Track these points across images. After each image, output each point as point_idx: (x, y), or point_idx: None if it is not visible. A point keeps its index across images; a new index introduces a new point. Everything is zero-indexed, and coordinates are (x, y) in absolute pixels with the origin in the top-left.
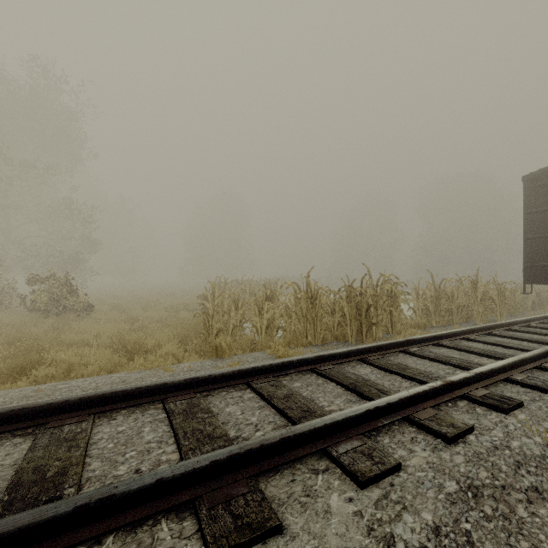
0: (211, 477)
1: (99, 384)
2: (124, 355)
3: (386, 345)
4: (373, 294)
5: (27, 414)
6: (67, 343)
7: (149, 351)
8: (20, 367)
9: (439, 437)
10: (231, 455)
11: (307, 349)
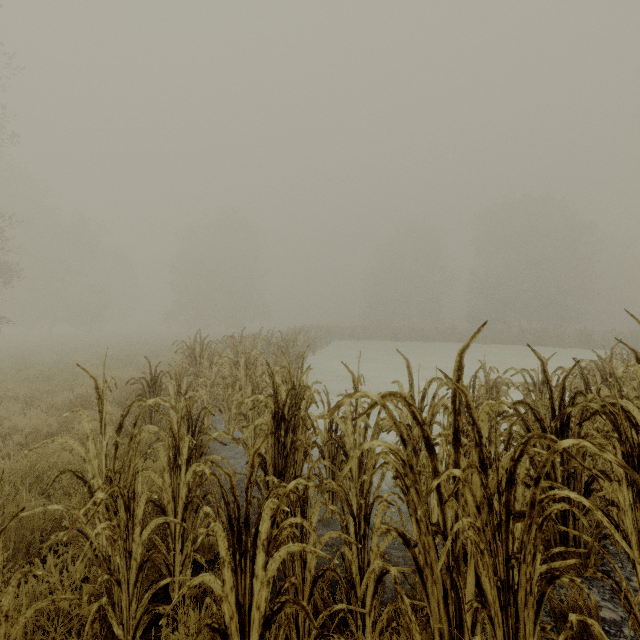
0: None
1: None
2: None
3: None
4: None
5: None
6: None
7: None
8: None
9: None
10: None
11: None
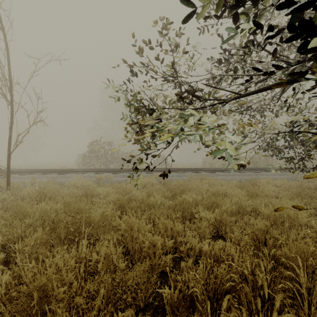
0: (224, 171)
1: None
2: None
3: (256, 168)
4: (258, 158)
5: (197, 169)
6: None
7: None
8: None
9: (254, 172)
10: (226, 169)
11: None
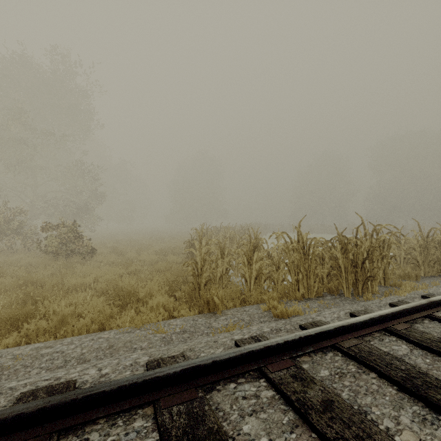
0: None
1: (85, 349)
2: (117, 304)
3: (409, 309)
4: (370, 245)
5: None
6: (63, 291)
7: (140, 299)
8: (15, 318)
9: None
10: None
11: (303, 305)
